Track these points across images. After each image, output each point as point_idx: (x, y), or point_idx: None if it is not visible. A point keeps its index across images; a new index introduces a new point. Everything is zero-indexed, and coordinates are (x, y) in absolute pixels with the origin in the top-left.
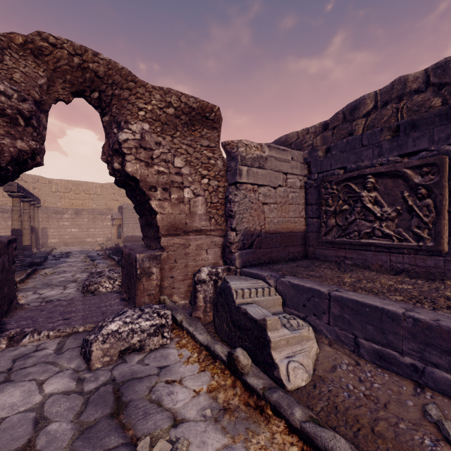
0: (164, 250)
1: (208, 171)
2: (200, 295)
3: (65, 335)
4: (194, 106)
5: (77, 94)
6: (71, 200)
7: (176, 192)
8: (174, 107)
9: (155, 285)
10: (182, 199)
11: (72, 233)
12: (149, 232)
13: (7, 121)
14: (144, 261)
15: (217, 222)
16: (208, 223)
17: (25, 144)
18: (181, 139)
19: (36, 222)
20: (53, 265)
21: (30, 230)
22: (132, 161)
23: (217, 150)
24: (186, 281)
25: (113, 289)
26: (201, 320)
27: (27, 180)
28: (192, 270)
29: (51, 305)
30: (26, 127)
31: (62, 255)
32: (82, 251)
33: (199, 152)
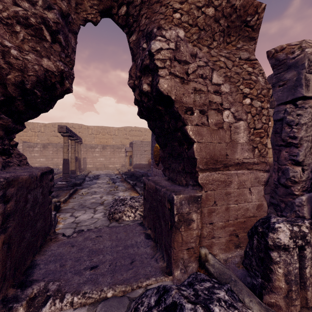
0: (202, 189)
1: (249, 89)
2: (278, 269)
3: (91, 303)
4: (236, 4)
5: (104, 13)
6: (100, 139)
7: (214, 115)
8: (214, 6)
9: (195, 236)
10: (221, 124)
11: (101, 161)
12: (175, 165)
13: (31, 34)
14: (183, 205)
15: (260, 153)
16: (251, 154)
17: (51, 64)
18: (217, 51)
19: (79, 154)
20: (88, 185)
21: (75, 159)
22: (166, 76)
23: (257, 64)
24: (227, 228)
25: (134, 218)
26: (280, 310)
27: (75, 127)
28: (233, 214)
29: (81, 237)
30: (53, 44)
31: (94, 177)
32: (107, 174)
33: (238, 66)
